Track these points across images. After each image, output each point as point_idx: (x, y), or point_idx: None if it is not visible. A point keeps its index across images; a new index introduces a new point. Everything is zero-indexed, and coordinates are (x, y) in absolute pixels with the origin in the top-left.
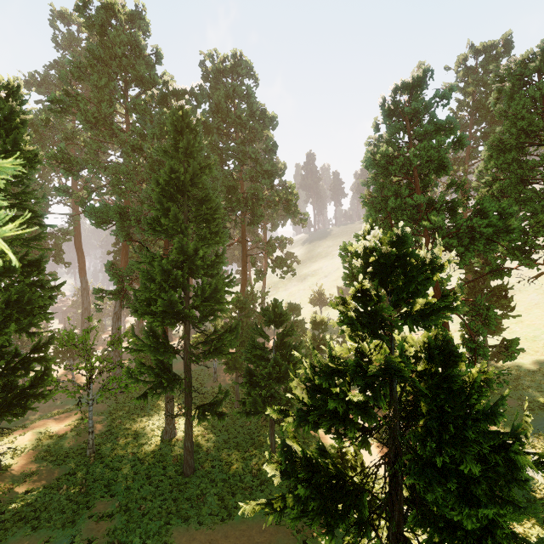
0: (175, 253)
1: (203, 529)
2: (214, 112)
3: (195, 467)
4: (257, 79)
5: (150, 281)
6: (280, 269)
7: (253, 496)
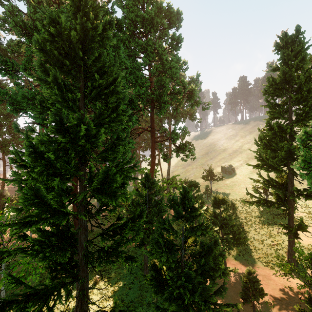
0: (52, 130)
1: None
2: (124, 10)
3: None
4: None
5: (25, 168)
6: (182, 153)
7: None
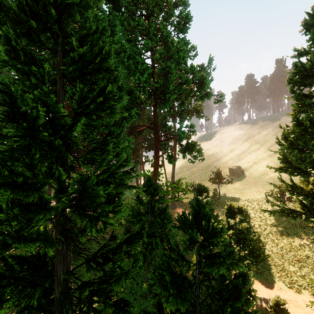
0: (0, 118)
1: None
2: None
3: None
4: None
5: None
6: (190, 153)
7: None
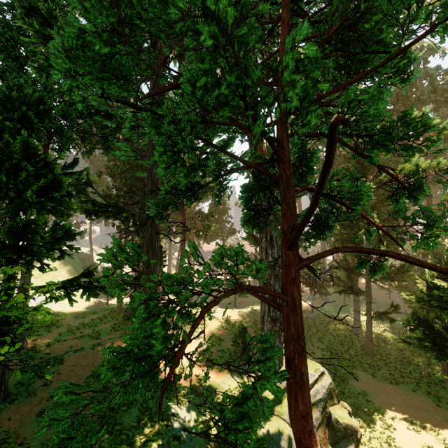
0: None
1: (376, 379)
2: (394, 103)
3: (373, 352)
4: (443, 50)
5: (343, 229)
6: None
7: (419, 385)
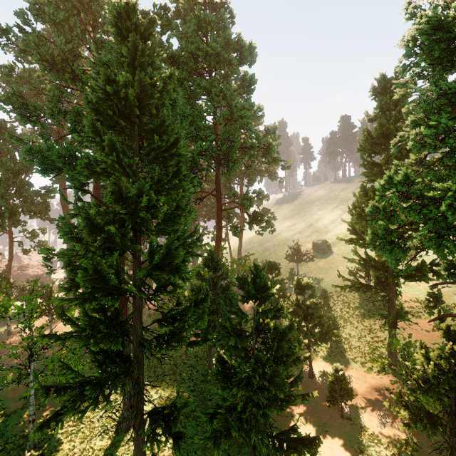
0: (110, 200)
1: None
2: (183, 43)
3: None
4: (232, 15)
5: (77, 241)
6: (257, 224)
7: None
